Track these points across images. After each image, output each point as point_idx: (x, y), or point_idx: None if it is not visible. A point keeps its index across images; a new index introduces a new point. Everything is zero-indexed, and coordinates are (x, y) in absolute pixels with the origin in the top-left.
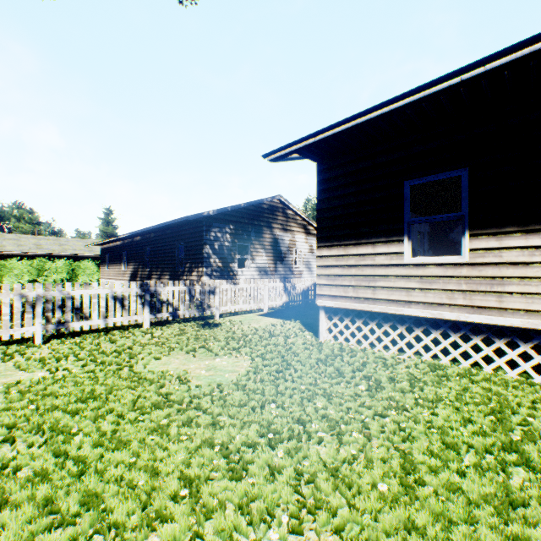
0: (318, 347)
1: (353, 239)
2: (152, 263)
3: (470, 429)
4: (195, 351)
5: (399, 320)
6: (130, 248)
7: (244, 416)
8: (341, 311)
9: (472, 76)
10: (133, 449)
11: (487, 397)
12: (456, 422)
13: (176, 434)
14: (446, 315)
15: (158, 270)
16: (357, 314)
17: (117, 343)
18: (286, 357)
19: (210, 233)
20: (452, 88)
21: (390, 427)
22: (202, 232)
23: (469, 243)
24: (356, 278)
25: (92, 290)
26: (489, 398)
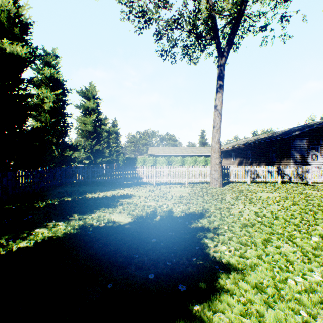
0: None
1: None
2: (252, 158)
3: None
4: (316, 190)
5: None
6: (237, 151)
7: None
8: None
9: None
10: None
11: None
12: None
13: None
14: None
15: (256, 161)
16: None
17: (275, 186)
18: None
19: (293, 143)
20: None
21: None
22: (289, 142)
23: None
24: None
25: (261, 168)
26: None
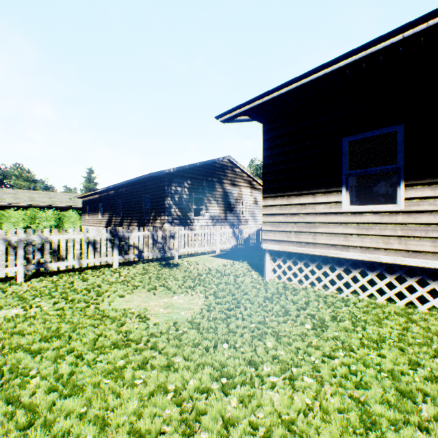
0: (264, 285)
1: (295, 190)
2: (123, 212)
3: (421, 374)
4: (156, 289)
5: (337, 263)
6: (106, 200)
7: (198, 357)
8: (285, 254)
9: (414, 33)
10: (85, 395)
11: (428, 338)
12: (404, 365)
13: (130, 378)
14: (383, 259)
15: (128, 218)
16: (299, 256)
17: (88, 281)
18: (237, 296)
19: (171, 187)
20: (393, 46)
21: (340, 370)
22: (164, 186)
23: (404, 193)
24: (298, 225)
25: (68, 235)
26: (430, 339)
